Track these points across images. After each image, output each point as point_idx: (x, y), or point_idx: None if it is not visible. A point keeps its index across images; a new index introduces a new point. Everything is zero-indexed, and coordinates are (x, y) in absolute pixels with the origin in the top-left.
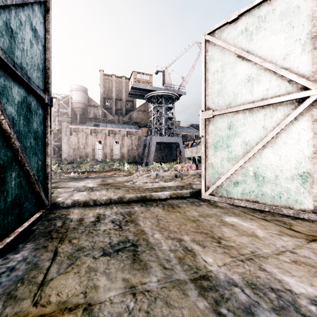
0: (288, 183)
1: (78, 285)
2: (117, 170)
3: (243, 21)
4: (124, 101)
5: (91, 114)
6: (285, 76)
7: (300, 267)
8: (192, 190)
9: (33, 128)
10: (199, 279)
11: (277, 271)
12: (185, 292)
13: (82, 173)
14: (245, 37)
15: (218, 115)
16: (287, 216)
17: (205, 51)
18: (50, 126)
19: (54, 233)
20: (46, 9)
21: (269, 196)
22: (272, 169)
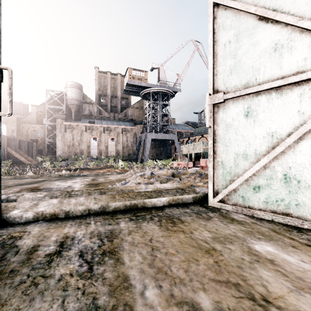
0: None
1: None
2: (112, 167)
3: None
4: (119, 98)
5: (86, 111)
6: None
7: None
8: (195, 195)
9: None
10: None
11: None
12: None
13: (74, 170)
14: None
15: (231, 99)
16: None
17: (213, 18)
18: None
19: None
20: None
21: (308, 208)
22: None
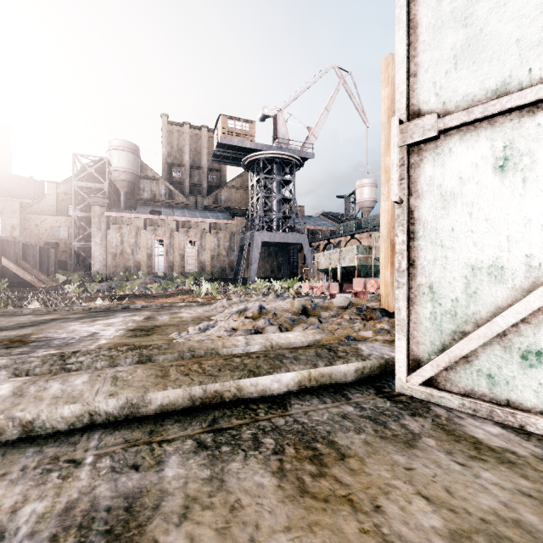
0: None
1: None
2: (190, 292)
3: None
4: (205, 170)
5: (147, 192)
6: None
7: None
8: (362, 363)
9: None
10: None
11: None
12: None
13: (120, 299)
14: None
15: (456, 130)
16: None
17: None
18: None
19: None
20: None
21: None
22: None
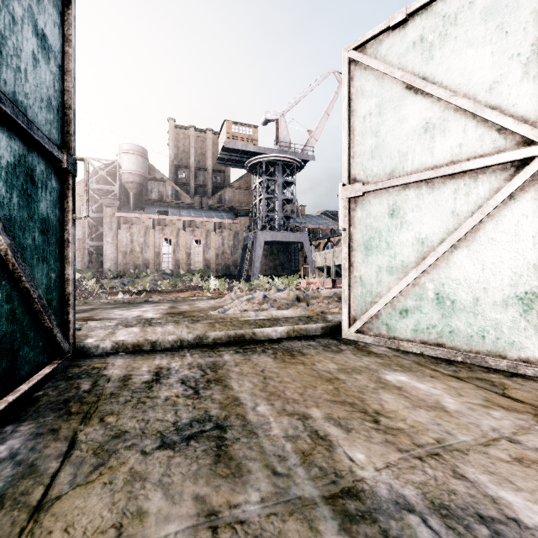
0: (497, 311)
1: (108, 509)
2: (198, 288)
3: (417, 24)
4: (209, 171)
5: (154, 193)
6: (491, 121)
7: (530, 470)
8: (326, 324)
9: (40, 213)
10: (340, 497)
11: (487, 479)
12: (314, 525)
13: (137, 293)
14: (420, 54)
15: (372, 192)
16: (496, 371)
17: (349, 79)
18: (73, 210)
19: (74, 403)
20: (65, 0)
21: (463, 336)
22: (468, 287)
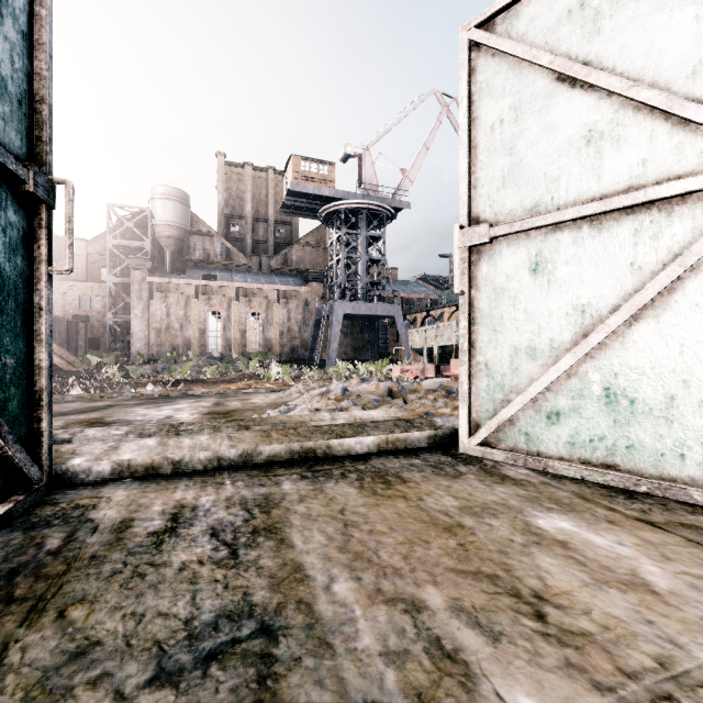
0: None
1: None
2: (255, 377)
3: None
4: (271, 223)
5: (198, 251)
6: (697, 121)
7: None
8: (434, 431)
9: None
10: None
11: None
12: None
13: (174, 384)
14: (579, 27)
15: (504, 237)
16: None
17: (470, 71)
18: (48, 260)
19: (24, 577)
20: None
21: (650, 453)
22: (657, 379)
